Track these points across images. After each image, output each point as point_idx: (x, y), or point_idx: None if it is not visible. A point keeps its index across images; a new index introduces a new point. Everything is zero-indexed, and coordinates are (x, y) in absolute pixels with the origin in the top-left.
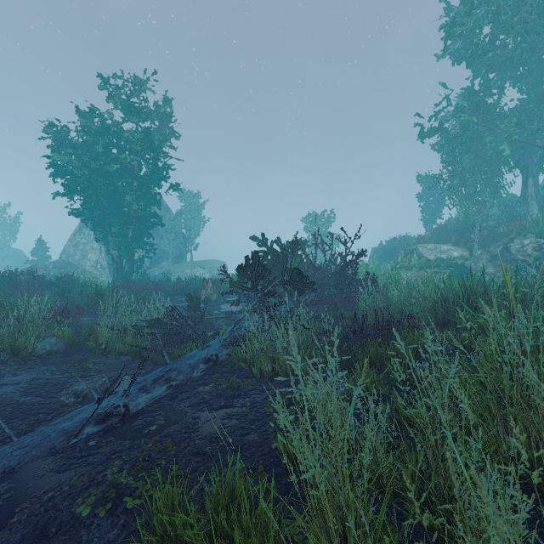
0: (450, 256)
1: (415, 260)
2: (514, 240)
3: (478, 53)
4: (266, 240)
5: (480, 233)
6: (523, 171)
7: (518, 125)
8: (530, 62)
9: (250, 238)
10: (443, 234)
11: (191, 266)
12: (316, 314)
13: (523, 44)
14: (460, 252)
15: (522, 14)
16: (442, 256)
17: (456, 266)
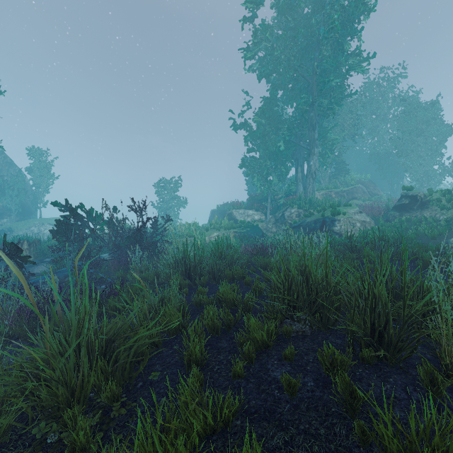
0: (253, 219)
1: (225, 222)
2: (287, 209)
3: (265, 75)
4: (70, 205)
5: (271, 203)
6: (296, 161)
7: (288, 130)
8: (296, 88)
9: (51, 203)
10: (252, 202)
11: (39, 223)
12: (102, 274)
13: (287, 75)
14: (259, 216)
15: (286, 54)
16: (248, 219)
17: (252, 227)
